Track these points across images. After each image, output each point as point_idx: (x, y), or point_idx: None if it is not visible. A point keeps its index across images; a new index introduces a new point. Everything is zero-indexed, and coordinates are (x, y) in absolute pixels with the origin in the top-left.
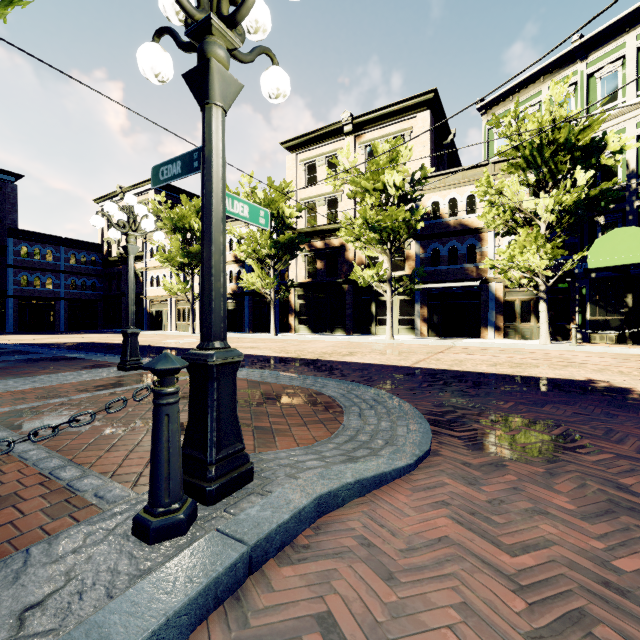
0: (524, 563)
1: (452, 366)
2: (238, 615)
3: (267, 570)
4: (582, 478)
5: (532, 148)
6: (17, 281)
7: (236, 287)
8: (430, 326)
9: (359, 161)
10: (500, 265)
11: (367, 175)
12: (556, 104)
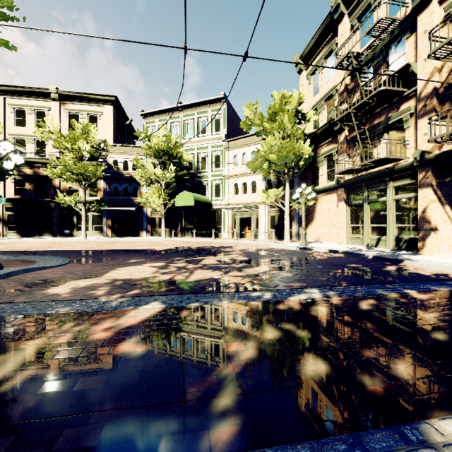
0: (70, 271)
1: (105, 248)
2: (7, 279)
3: (12, 277)
4: (101, 264)
5: (155, 150)
6: None
7: None
8: (113, 231)
9: (64, 120)
10: (144, 201)
11: (67, 139)
12: (163, 134)
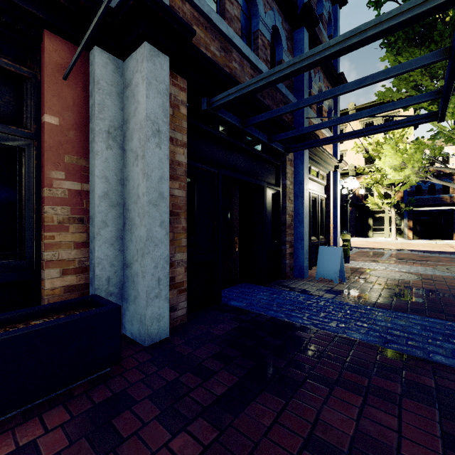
0: None
1: None
2: None
3: None
4: None
5: None
6: None
7: None
8: (414, 232)
9: None
10: None
11: None
12: None
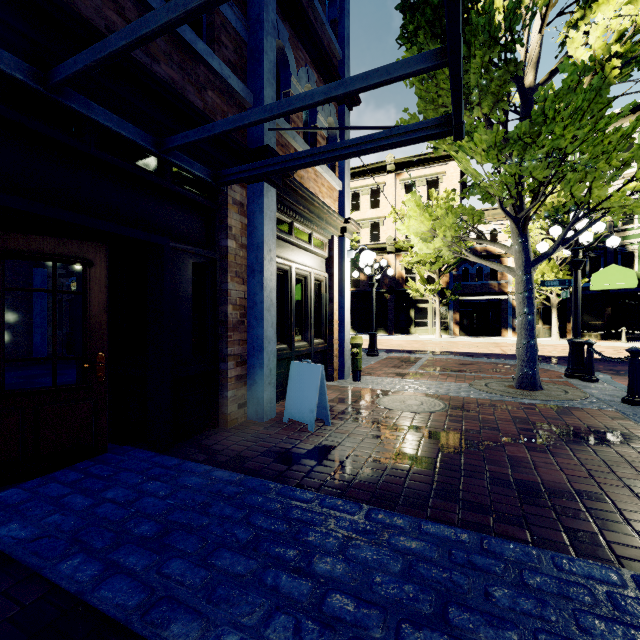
0: None
1: None
2: None
3: None
4: None
5: (551, 206)
6: (68, 285)
7: None
8: (461, 328)
9: (399, 194)
10: None
11: None
12: None
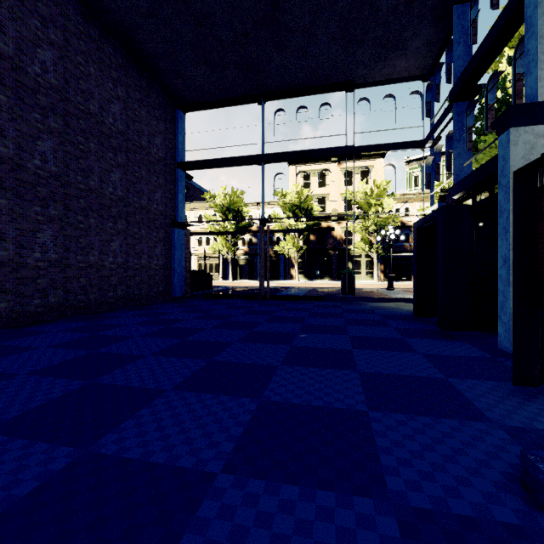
0: None
1: None
2: None
3: None
4: None
5: None
6: None
7: (248, 249)
8: (385, 275)
9: (340, 178)
10: None
11: (374, 196)
12: None
